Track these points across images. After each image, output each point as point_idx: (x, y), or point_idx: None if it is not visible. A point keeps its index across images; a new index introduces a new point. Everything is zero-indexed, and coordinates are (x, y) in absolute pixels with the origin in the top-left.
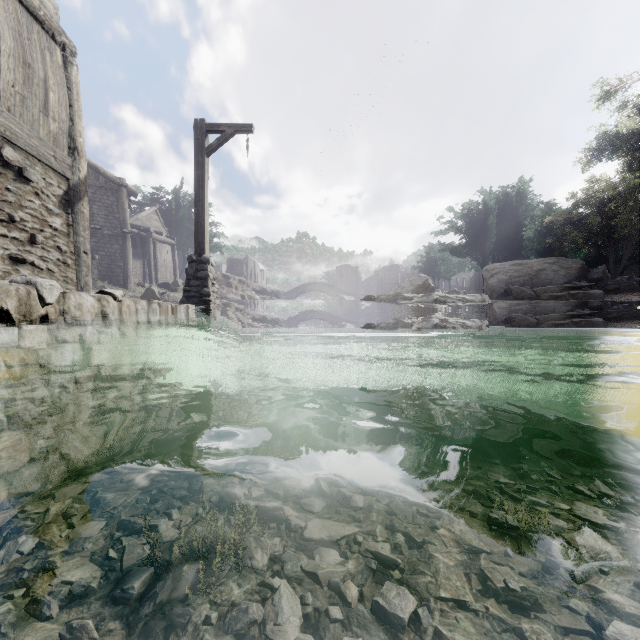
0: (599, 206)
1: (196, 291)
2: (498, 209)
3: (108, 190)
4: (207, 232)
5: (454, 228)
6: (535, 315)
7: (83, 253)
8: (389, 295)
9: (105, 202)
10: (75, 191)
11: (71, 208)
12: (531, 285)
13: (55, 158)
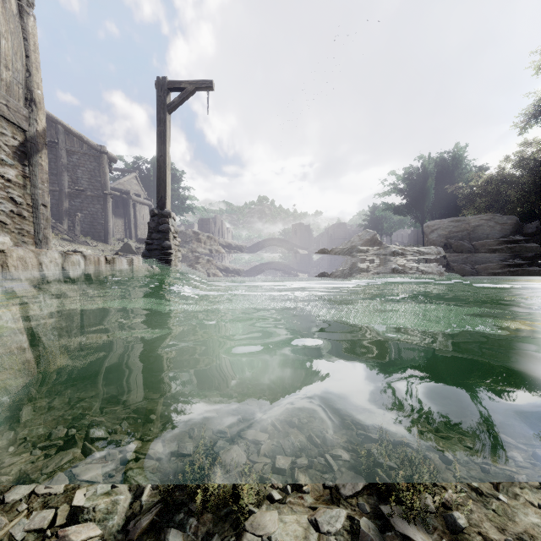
0: (532, 167)
1: (158, 244)
2: (436, 172)
3: (91, 156)
4: (169, 187)
5: (396, 189)
6: (475, 267)
7: (41, 205)
8: (344, 248)
9: (88, 167)
10: (32, 143)
11: (28, 160)
12: (469, 239)
13: (8, 107)
